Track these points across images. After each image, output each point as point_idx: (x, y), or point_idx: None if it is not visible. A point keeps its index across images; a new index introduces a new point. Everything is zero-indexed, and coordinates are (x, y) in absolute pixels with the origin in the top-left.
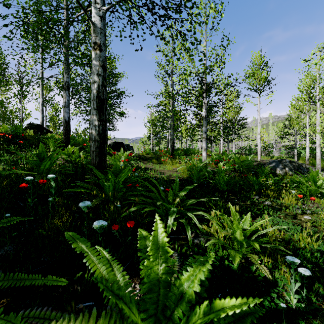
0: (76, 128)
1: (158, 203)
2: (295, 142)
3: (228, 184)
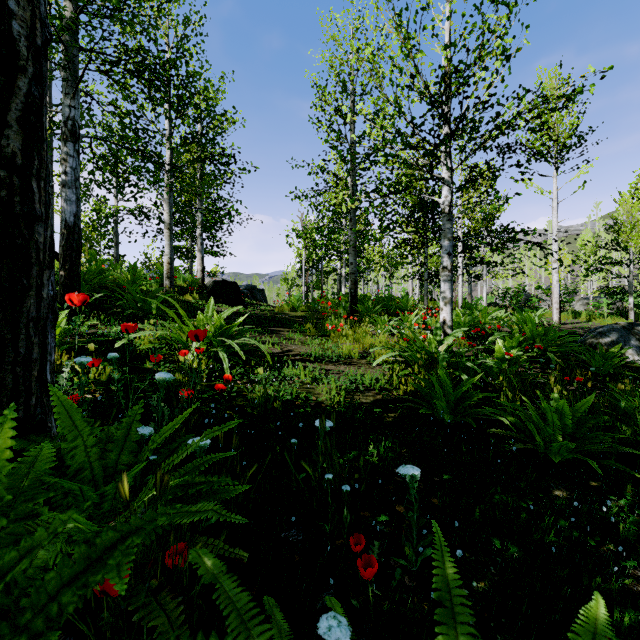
0: (146, 253)
1: None
2: (631, 279)
3: (575, 434)
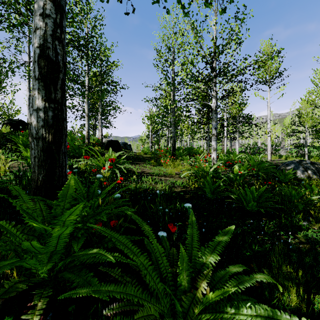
0: (72, 126)
1: None
2: (306, 140)
3: (258, 201)
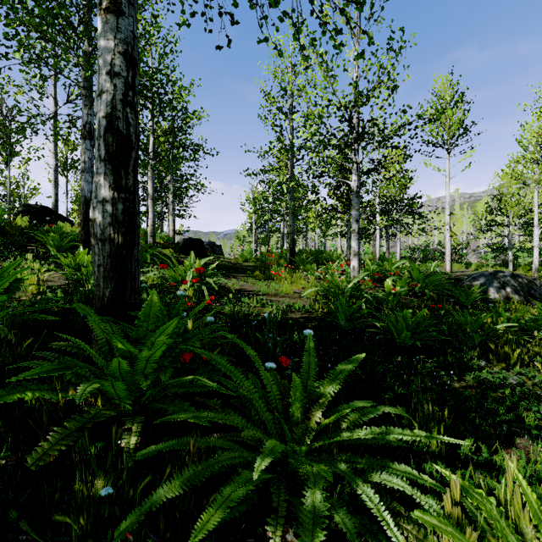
0: None
1: (256, 471)
2: (510, 237)
3: (416, 331)
